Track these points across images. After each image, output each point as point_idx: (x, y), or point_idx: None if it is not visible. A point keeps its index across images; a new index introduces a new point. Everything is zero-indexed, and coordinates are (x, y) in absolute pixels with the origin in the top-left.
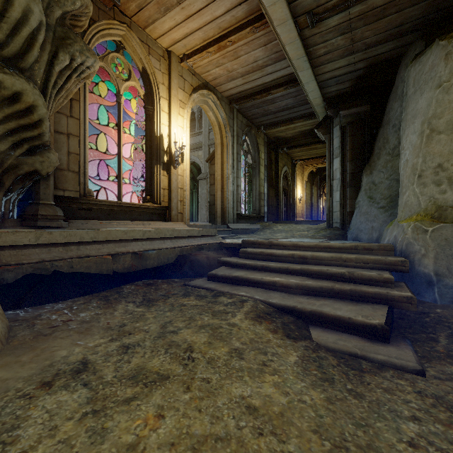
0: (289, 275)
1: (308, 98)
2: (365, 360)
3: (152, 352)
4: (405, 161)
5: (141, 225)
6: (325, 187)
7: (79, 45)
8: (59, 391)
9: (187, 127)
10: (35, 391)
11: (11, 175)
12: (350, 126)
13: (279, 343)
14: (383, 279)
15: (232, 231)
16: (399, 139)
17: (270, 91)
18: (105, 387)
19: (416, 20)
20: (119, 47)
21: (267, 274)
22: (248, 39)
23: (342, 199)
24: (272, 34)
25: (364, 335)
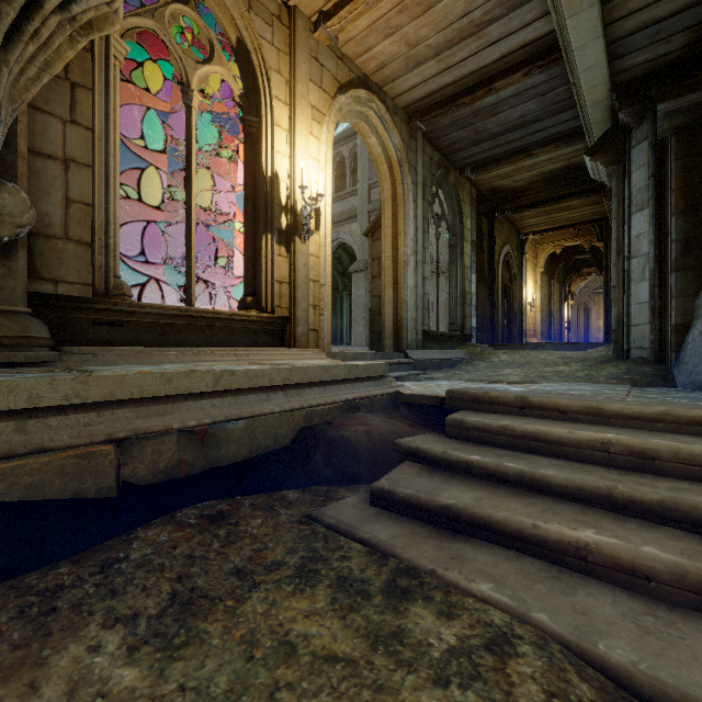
0: (621, 518)
1: (576, 91)
2: None
3: None
4: None
5: (232, 355)
6: (572, 283)
7: None
8: None
9: (327, 160)
10: None
11: None
12: (679, 136)
13: None
14: None
15: (414, 364)
16: None
17: (493, 84)
18: None
19: None
20: None
21: (544, 505)
22: None
23: (658, 297)
24: None
25: None
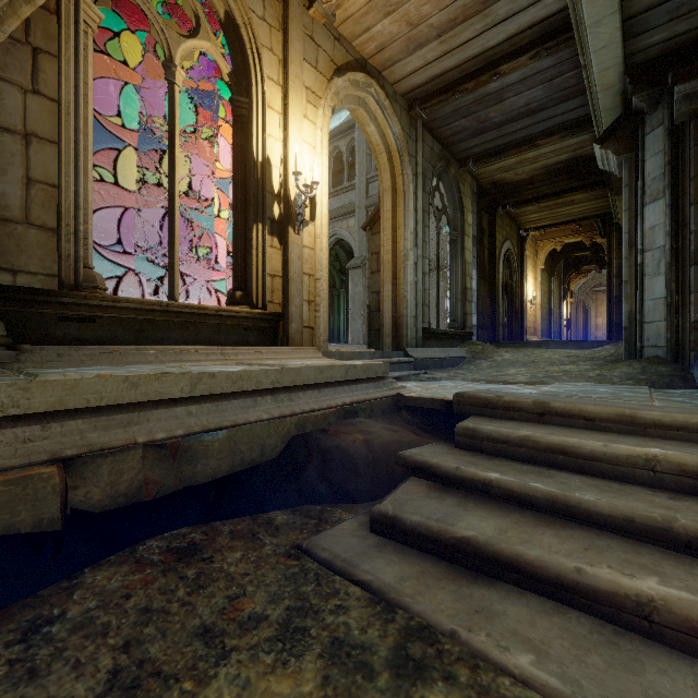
0: (685, 560)
1: (586, 74)
2: None
3: None
4: None
5: (218, 355)
6: (571, 280)
7: None
8: None
9: (322, 146)
10: None
11: None
12: None
13: None
14: None
15: (415, 363)
16: None
17: (499, 68)
18: None
19: None
20: None
21: (584, 539)
22: None
23: (675, 292)
24: None
25: None
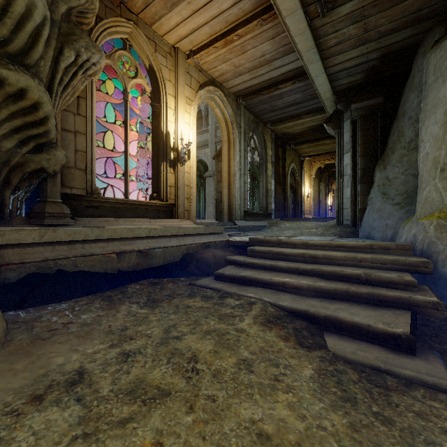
0: (300, 276)
1: (318, 92)
2: (390, 375)
3: (153, 361)
4: (425, 154)
5: (148, 222)
6: (333, 183)
7: (85, 41)
8: (49, 408)
9: (193, 123)
10: (24, 406)
11: (18, 173)
12: (361, 119)
13: (292, 353)
14: (405, 281)
15: (239, 228)
16: (416, 131)
17: (278, 86)
18: (100, 404)
19: (436, 4)
20: (126, 45)
21: (276, 274)
22: (256, 32)
23: (353, 195)
24: (281, 26)
25: (386, 344)
